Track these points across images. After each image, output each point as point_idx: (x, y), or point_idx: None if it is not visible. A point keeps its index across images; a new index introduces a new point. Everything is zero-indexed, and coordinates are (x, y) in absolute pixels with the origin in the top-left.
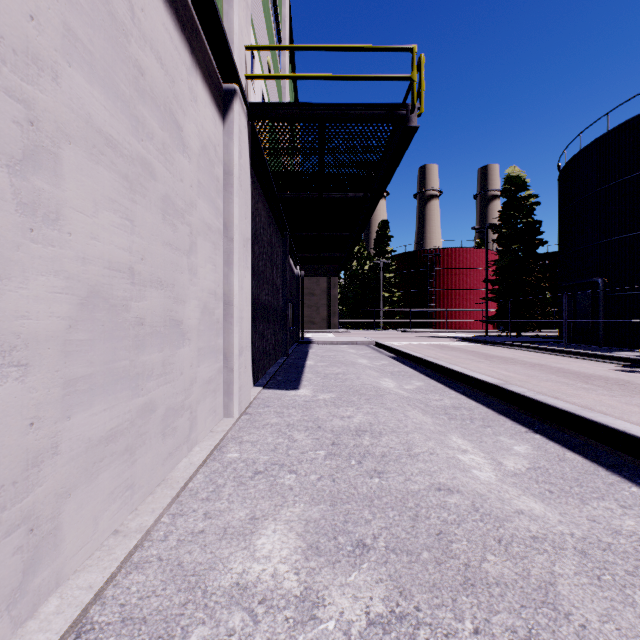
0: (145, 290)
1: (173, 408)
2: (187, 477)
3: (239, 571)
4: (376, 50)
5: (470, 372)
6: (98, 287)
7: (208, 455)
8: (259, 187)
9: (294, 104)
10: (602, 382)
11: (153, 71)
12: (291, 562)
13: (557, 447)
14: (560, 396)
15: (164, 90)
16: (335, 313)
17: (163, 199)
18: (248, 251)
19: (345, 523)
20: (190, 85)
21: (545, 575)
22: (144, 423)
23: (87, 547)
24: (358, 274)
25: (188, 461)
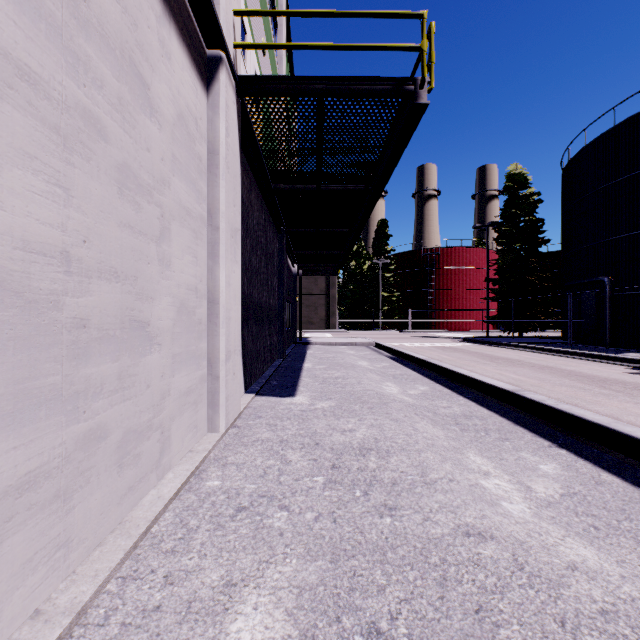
0: (89, 282)
1: (135, 430)
2: (151, 518)
3: None
4: (381, 16)
5: (479, 376)
6: (2, 275)
7: (182, 484)
8: (252, 176)
9: (289, 77)
10: (620, 387)
11: (103, 1)
12: None
13: (589, 466)
14: (580, 403)
15: (121, 31)
16: (333, 313)
17: (119, 168)
18: (237, 243)
19: (351, 592)
20: (161, 37)
21: None
22: (88, 456)
23: None
24: (357, 274)
25: (156, 493)
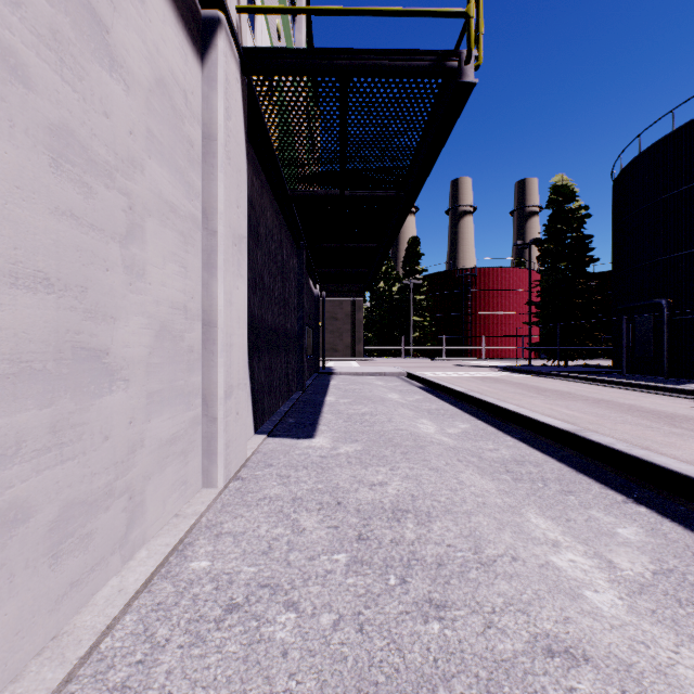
0: None
1: (83, 501)
2: (100, 628)
3: None
4: None
5: (530, 413)
6: None
7: (157, 568)
8: (264, 178)
9: (305, 50)
10: (693, 425)
11: None
12: None
13: (679, 529)
14: (651, 446)
15: None
16: (360, 339)
17: (53, 130)
18: (242, 253)
19: None
20: None
21: None
22: None
23: None
24: (385, 296)
25: (117, 584)
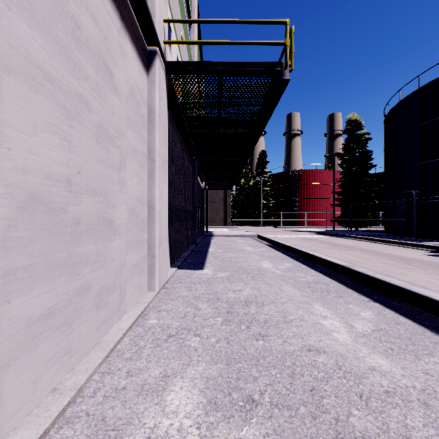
0: (81, 197)
1: (106, 287)
2: (116, 340)
3: (151, 426)
4: (259, 23)
5: (325, 257)
6: (37, 193)
7: (134, 322)
8: (175, 124)
9: (199, 62)
10: (419, 264)
11: (88, 27)
12: (194, 417)
13: (392, 313)
14: (391, 274)
15: (98, 43)
16: (229, 215)
17: (97, 127)
18: (166, 169)
19: (237, 380)
20: (120, 43)
21: (401, 429)
22: (80, 300)
23: (27, 406)
24: (245, 188)
25: (118, 327)
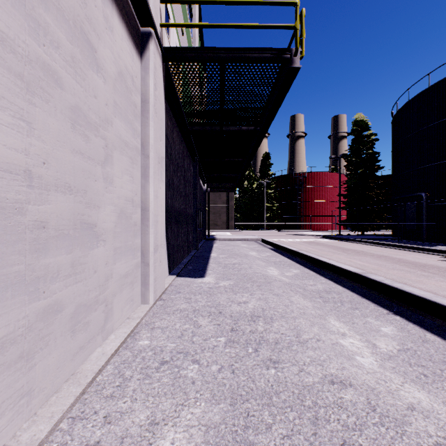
0: (48, 194)
1: (85, 304)
2: (96, 370)
3: None
4: (266, 4)
5: (336, 263)
6: None
7: (121, 343)
8: (174, 120)
9: (200, 48)
10: (435, 270)
11: None
12: None
13: (417, 328)
14: (408, 282)
15: (74, 7)
16: (232, 218)
17: (72, 109)
18: (163, 167)
19: (245, 429)
20: (105, 14)
21: None
22: (47, 325)
23: None
24: (248, 190)
25: (101, 351)
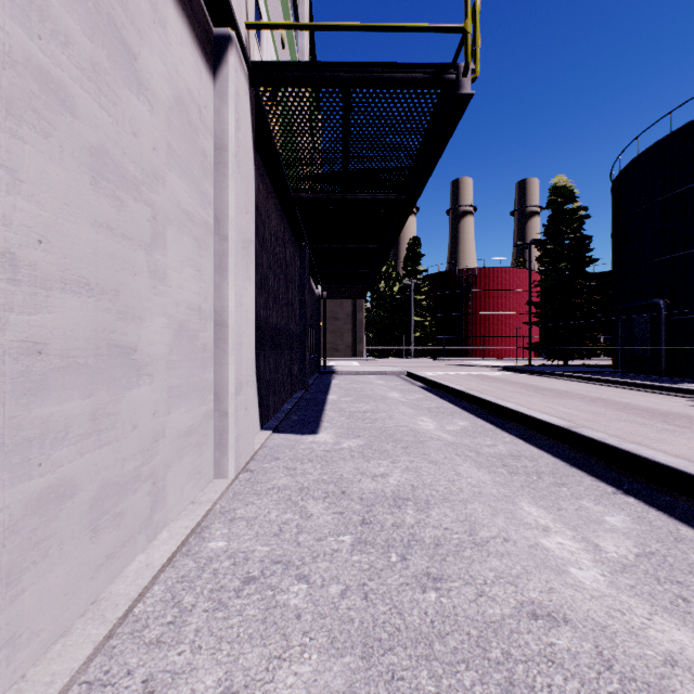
0: (48, 295)
1: (116, 483)
2: (134, 595)
3: None
4: None
5: (527, 410)
6: None
7: (178, 546)
8: (269, 183)
9: (310, 63)
10: (685, 422)
11: None
12: None
13: (664, 518)
14: (643, 441)
15: None
16: (361, 339)
17: (93, 152)
18: (250, 256)
19: None
20: None
21: None
22: (45, 521)
23: None
24: (386, 296)
25: (145, 560)
